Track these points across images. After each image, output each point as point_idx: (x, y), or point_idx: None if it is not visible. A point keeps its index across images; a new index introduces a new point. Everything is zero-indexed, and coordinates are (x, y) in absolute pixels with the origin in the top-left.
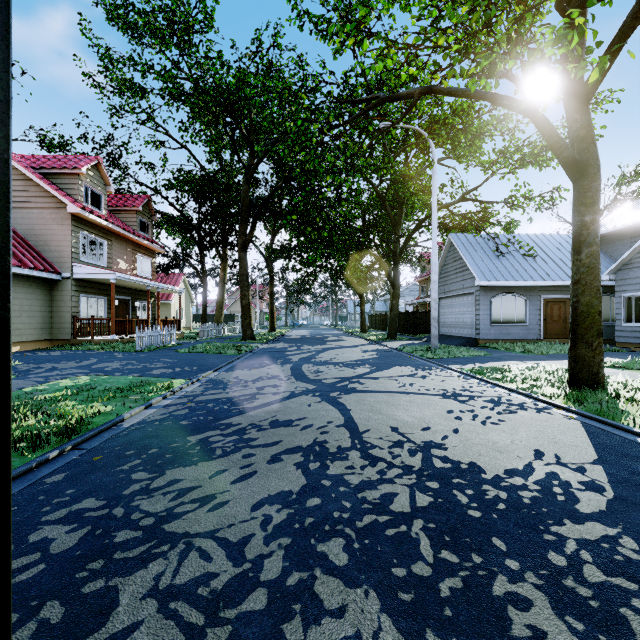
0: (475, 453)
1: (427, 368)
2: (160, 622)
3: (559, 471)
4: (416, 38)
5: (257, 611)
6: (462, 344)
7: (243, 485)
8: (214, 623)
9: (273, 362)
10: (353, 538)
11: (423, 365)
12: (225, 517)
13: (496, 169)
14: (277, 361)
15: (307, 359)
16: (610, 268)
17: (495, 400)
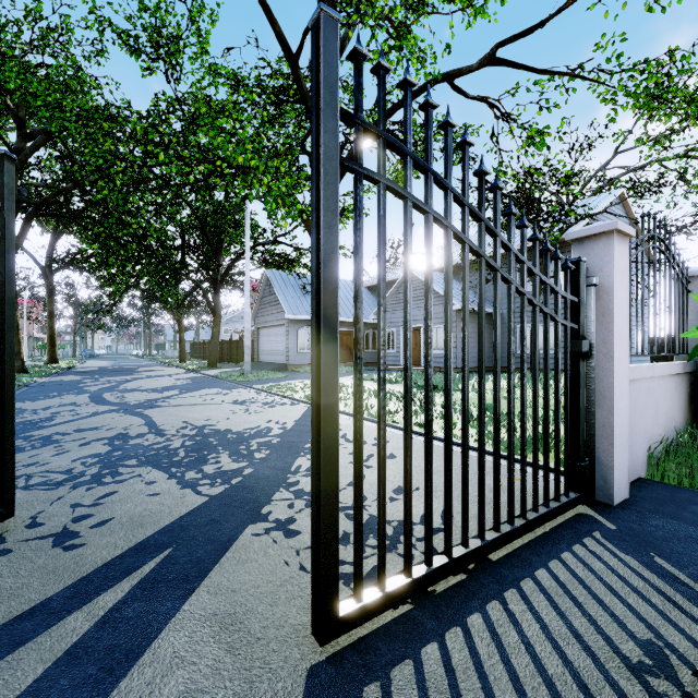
0: (233, 425)
1: (233, 388)
2: (28, 491)
3: (273, 426)
4: (206, 144)
5: (86, 480)
6: (274, 369)
7: (61, 456)
8: (62, 486)
9: (65, 393)
10: (143, 458)
11: (231, 386)
12: (52, 466)
13: (300, 222)
14: (70, 392)
15: (109, 388)
16: (374, 311)
17: (268, 402)
